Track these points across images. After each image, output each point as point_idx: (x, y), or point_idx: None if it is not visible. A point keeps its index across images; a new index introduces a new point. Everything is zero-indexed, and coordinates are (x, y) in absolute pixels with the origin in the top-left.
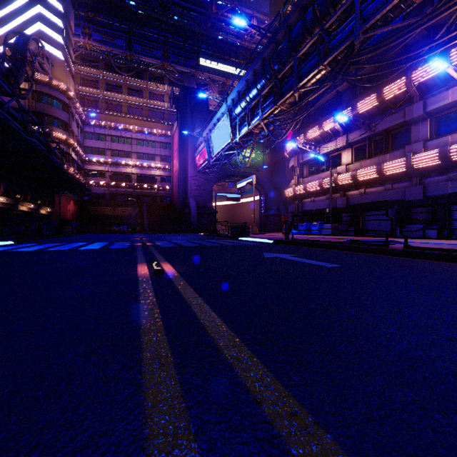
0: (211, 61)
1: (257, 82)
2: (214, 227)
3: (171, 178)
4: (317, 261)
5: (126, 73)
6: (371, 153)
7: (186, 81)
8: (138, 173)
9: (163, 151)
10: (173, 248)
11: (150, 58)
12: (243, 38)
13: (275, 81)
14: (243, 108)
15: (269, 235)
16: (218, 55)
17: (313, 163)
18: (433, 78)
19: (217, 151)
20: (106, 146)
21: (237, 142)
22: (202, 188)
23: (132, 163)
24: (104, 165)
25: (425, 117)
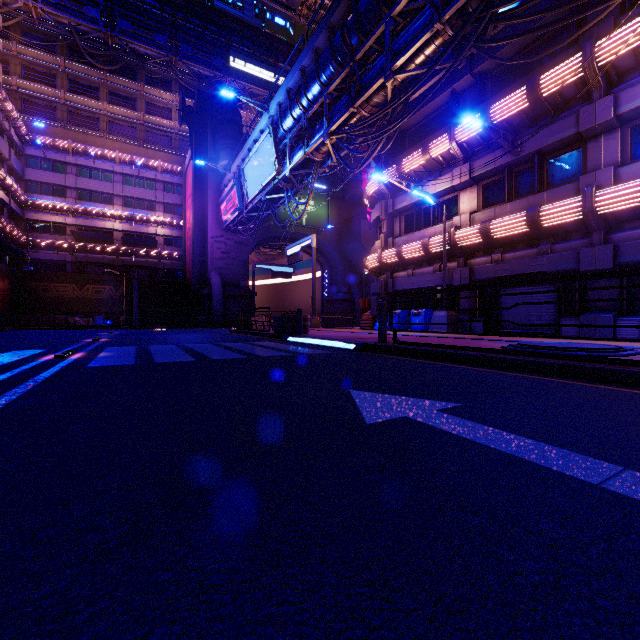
0: (248, 62)
1: (320, 70)
2: (247, 318)
3: (183, 241)
4: (606, 463)
5: (104, 66)
6: (512, 192)
7: (208, 89)
8: (125, 230)
9: (170, 197)
10: (108, 371)
11: (147, 46)
12: (296, 9)
13: (351, 65)
14: (297, 119)
15: (341, 331)
16: (259, 55)
17: (410, 213)
18: (632, 54)
19: (254, 192)
20: (66, 181)
21: (286, 178)
22: (231, 257)
23: (115, 212)
24: (64, 214)
25: (614, 125)
